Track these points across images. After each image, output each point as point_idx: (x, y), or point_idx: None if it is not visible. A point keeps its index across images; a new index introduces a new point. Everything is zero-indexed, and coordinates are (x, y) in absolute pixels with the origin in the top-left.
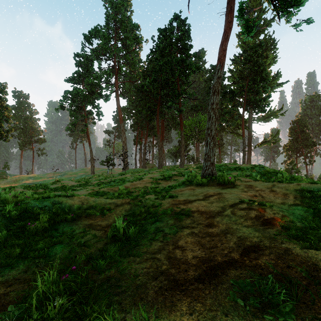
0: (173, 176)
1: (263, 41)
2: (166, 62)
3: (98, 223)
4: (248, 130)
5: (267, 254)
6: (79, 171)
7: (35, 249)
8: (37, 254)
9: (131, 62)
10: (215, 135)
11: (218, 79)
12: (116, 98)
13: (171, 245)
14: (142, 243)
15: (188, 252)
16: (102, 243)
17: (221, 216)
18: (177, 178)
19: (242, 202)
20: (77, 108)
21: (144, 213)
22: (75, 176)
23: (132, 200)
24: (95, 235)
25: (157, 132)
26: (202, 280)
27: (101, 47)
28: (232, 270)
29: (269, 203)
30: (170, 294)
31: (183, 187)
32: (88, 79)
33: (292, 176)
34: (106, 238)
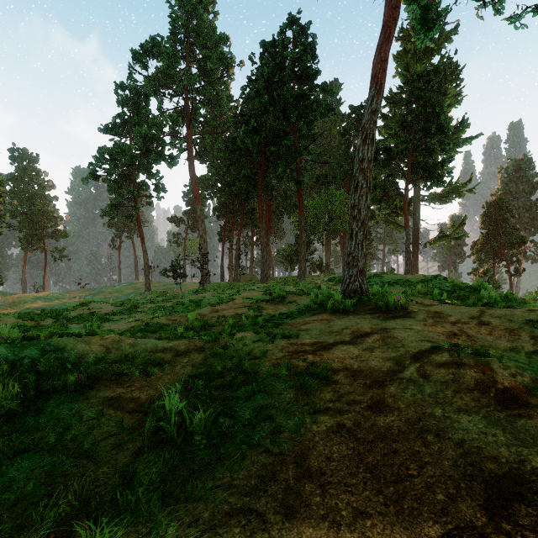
0: (287, 295)
1: (441, 64)
2: (275, 99)
3: (133, 396)
4: (413, 217)
5: None
6: (126, 287)
7: None
8: None
9: (214, 100)
10: (366, 219)
11: (372, 115)
12: (189, 161)
13: (291, 465)
14: (222, 453)
15: (339, 492)
16: (130, 449)
17: (400, 383)
18: (296, 298)
19: (436, 349)
20: (121, 178)
21: (230, 373)
22: (117, 296)
23: (209, 343)
24: (118, 428)
25: (259, 220)
26: None
27: (163, 73)
28: None
29: (493, 351)
30: None
31: (308, 316)
32: (139, 128)
33: (503, 294)
34: (141, 436)
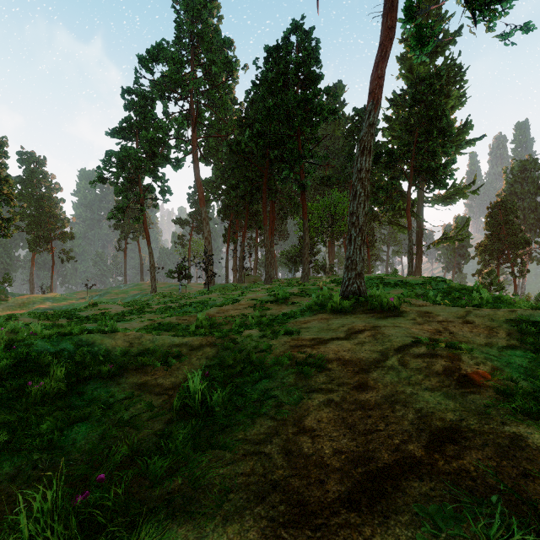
0: (291, 296)
1: (443, 67)
2: (279, 104)
3: (157, 382)
4: (417, 219)
5: (477, 446)
6: (132, 288)
7: (36, 433)
8: (40, 443)
9: (219, 103)
10: (364, 225)
11: (369, 128)
12: (194, 163)
13: (290, 426)
14: (237, 420)
15: (325, 440)
16: (162, 420)
17: (382, 370)
18: (298, 299)
19: (417, 343)
20: (127, 181)
21: (240, 364)
22: (124, 297)
23: (220, 339)
24: (150, 405)
25: (264, 222)
26: (356, 504)
27: (168, 78)
28: (413, 482)
29: (465, 345)
30: (293, 536)
31: (310, 316)
32: (145, 132)
33: (496, 296)
34: (170, 411)
